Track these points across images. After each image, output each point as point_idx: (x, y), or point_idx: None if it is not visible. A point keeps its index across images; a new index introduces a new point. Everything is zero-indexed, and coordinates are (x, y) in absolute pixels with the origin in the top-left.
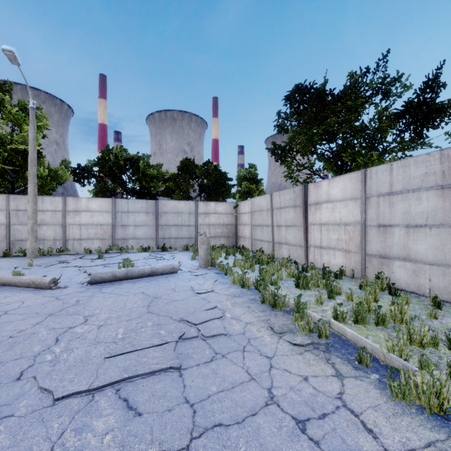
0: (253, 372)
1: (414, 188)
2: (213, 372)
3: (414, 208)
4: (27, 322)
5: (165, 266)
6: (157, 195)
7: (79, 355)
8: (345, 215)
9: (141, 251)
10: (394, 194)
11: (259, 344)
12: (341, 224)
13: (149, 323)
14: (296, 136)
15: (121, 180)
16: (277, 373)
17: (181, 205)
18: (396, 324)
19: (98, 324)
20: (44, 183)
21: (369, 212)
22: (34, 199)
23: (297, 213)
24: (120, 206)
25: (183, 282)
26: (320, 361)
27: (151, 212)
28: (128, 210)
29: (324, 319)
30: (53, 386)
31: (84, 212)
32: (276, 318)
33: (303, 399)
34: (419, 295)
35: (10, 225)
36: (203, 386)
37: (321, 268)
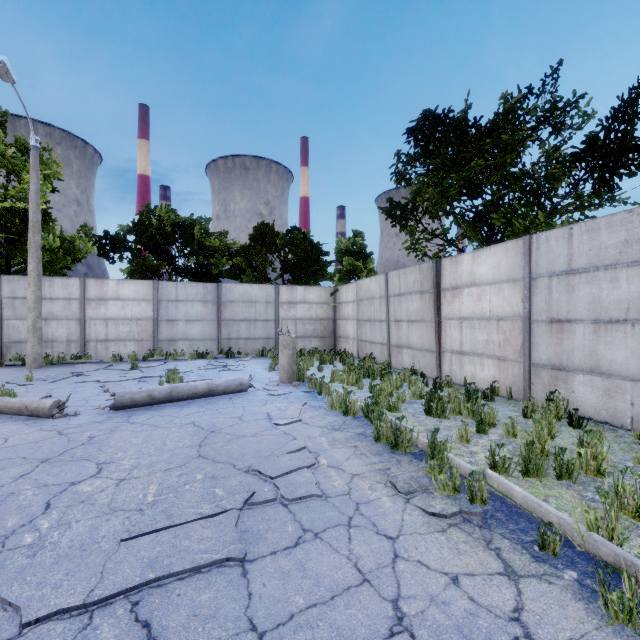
0: (366, 567)
1: (606, 264)
2: (298, 567)
3: (607, 295)
4: (5, 474)
5: (229, 382)
6: (220, 276)
7: (78, 534)
8: (498, 306)
9: (195, 357)
10: (576, 272)
11: (374, 514)
12: (492, 318)
13: (199, 476)
14: (423, 189)
15: (168, 255)
16: (406, 569)
17: (254, 290)
18: (589, 477)
19: (117, 477)
20: (54, 258)
21: (536, 300)
22: (37, 281)
23: (424, 302)
24: (165, 292)
25: (255, 407)
26: (477, 544)
27: (211, 301)
28: (177, 298)
29: (476, 469)
30: (25, 597)
31: (113, 301)
32: (400, 468)
33: (454, 623)
34: (615, 427)
35: (3, 319)
36: (281, 596)
37: (462, 383)
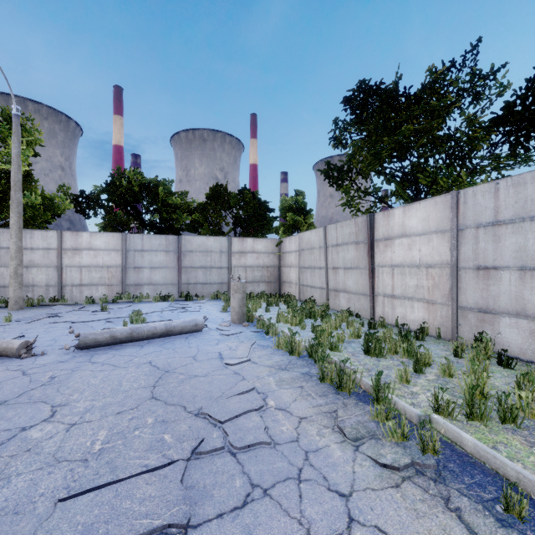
0: (319, 534)
1: (532, 215)
2: None
3: (533, 244)
4: None
5: (186, 323)
6: (181, 230)
7: (15, 492)
8: (428, 254)
9: (158, 300)
10: (502, 223)
11: (324, 465)
12: (421, 266)
13: (150, 420)
14: (357, 152)
15: (136, 211)
16: None
17: (210, 242)
18: (531, 420)
19: (69, 422)
20: (35, 214)
21: (463, 249)
22: (18, 233)
23: (359, 251)
24: (132, 243)
25: (209, 346)
26: (435, 504)
27: (172, 251)
28: (143, 248)
29: (422, 414)
30: None
31: (86, 250)
32: (346, 411)
33: None
34: None
35: None
36: None
37: (393, 323)
